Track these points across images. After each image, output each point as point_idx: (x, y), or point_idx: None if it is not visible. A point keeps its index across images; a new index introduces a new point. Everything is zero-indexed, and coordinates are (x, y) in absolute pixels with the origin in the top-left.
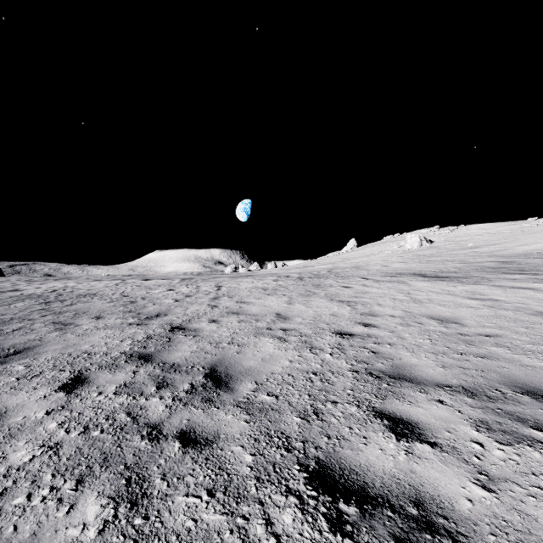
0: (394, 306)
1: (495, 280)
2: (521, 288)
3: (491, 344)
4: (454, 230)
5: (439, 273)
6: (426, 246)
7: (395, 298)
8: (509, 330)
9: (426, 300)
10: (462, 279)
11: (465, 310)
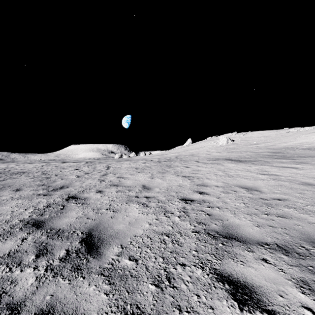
0: (217, 179)
1: (272, 162)
2: (288, 167)
3: (283, 205)
4: (245, 134)
5: (240, 158)
6: (230, 143)
7: (217, 174)
8: (290, 195)
9: (235, 175)
10: (254, 162)
11: (260, 182)
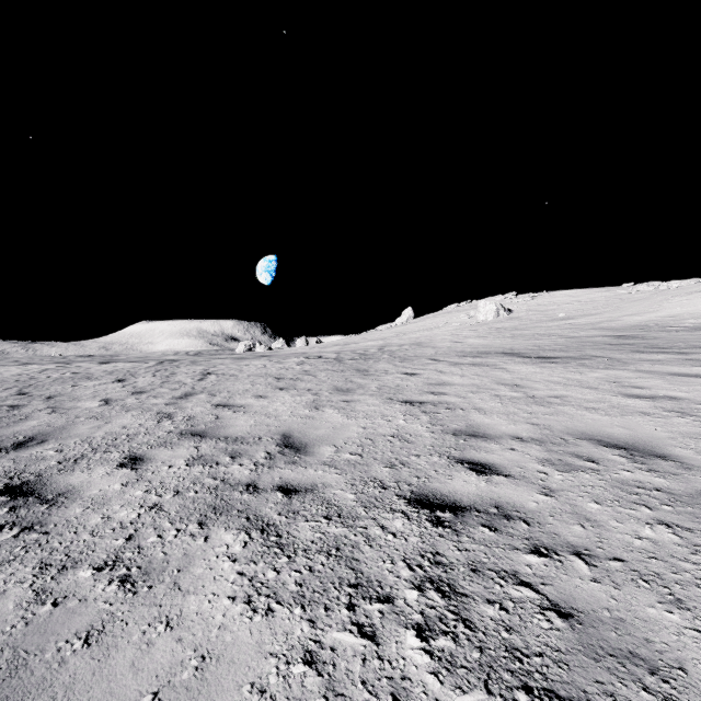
0: (509, 413)
1: (631, 362)
2: (688, 376)
3: None
4: (535, 297)
5: (541, 352)
6: (504, 317)
7: (500, 394)
8: None
9: (555, 399)
10: (582, 361)
11: (645, 422)
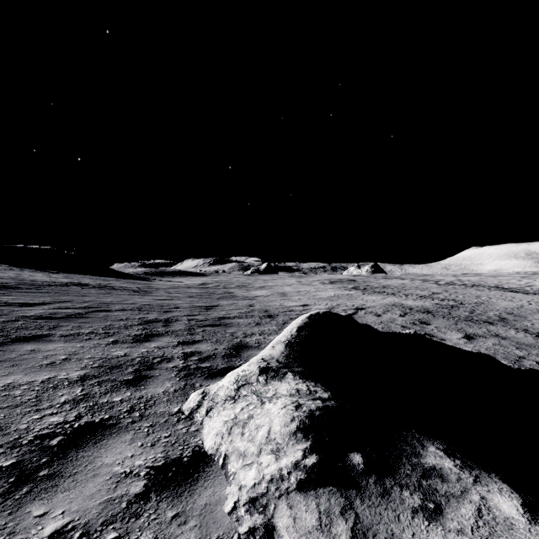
0: None
1: None
2: None
3: None
4: None
5: None
6: None
7: None
8: None
9: None
10: None
11: None
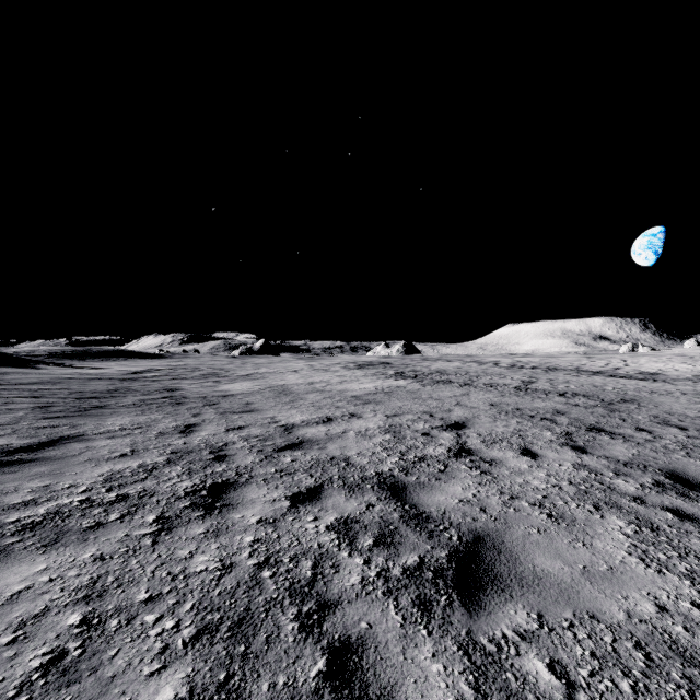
0: None
1: None
2: None
3: None
4: None
5: None
6: None
7: None
8: None
9: None
10: None
11: None
